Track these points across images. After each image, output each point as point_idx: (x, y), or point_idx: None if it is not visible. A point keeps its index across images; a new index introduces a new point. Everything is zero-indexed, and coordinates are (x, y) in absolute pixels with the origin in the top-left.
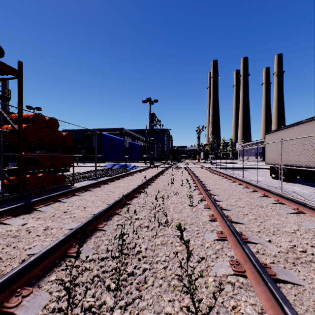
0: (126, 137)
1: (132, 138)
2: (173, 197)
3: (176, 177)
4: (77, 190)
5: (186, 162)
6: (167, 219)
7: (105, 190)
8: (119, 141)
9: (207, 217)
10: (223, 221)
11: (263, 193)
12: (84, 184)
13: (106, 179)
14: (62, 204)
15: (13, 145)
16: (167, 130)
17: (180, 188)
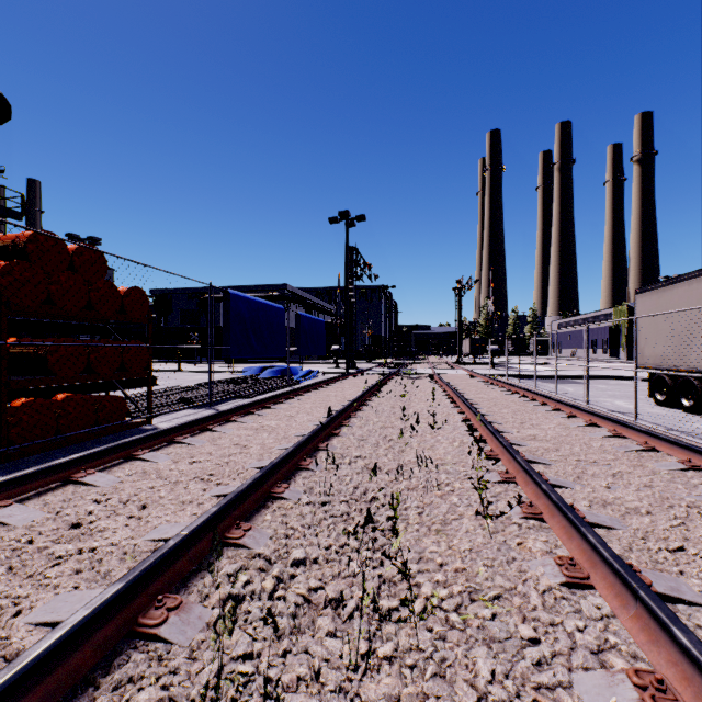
0: (292, 305)
1: (306, 308)
2: (414, 464)
3: (414, 402)
4: (141, 444)
5: (431, 361)
6: (410, 589)
7: (222, 440)
8: (271, 310)
9: (553, 569)
10: (635, 605)
11: (680, 456)
12: (178, 421)
13: (230, 409)
14: (81, 493)
15: (19, 322)
16: (387, 288)
17: (428, 434)
